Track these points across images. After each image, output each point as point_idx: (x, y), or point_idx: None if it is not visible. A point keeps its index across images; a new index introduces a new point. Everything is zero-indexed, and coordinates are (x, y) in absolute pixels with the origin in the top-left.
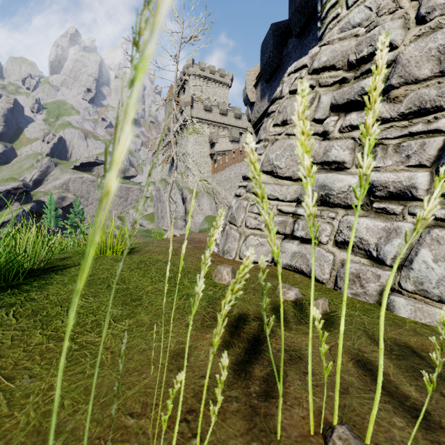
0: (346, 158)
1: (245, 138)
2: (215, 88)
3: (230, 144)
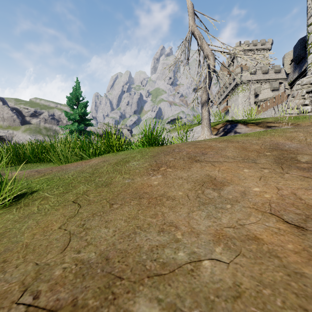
0: (308, 103)
1: (283, 86)
2: None
3: (271, 93)
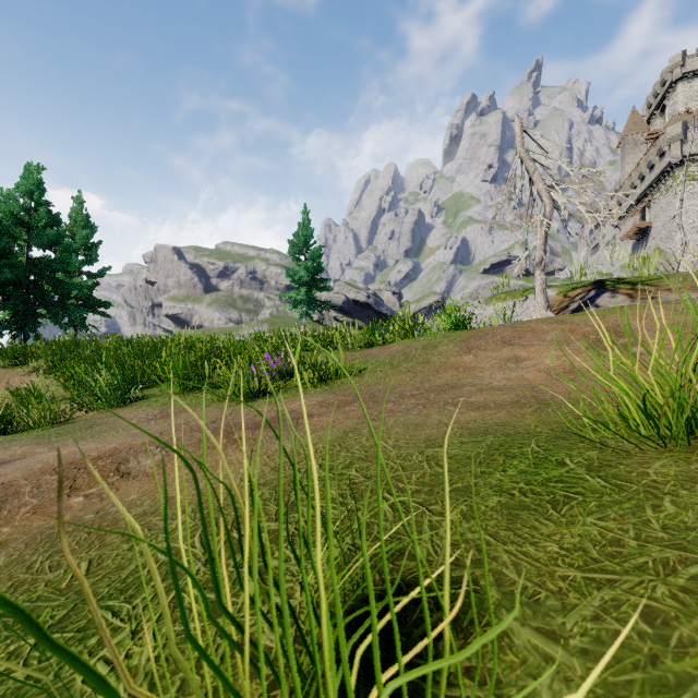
0: None
1: None
2: None
3: None
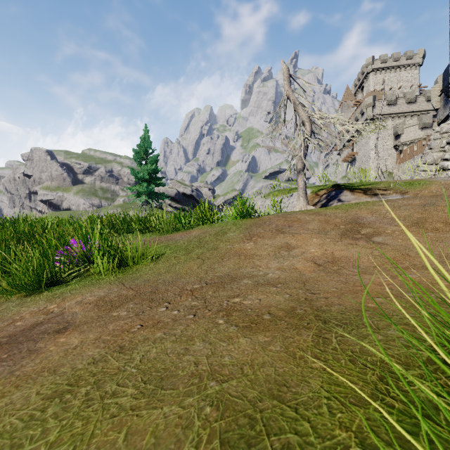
0: (448, 157)
1: None
2: (399, 74)
3: (419, 132)
